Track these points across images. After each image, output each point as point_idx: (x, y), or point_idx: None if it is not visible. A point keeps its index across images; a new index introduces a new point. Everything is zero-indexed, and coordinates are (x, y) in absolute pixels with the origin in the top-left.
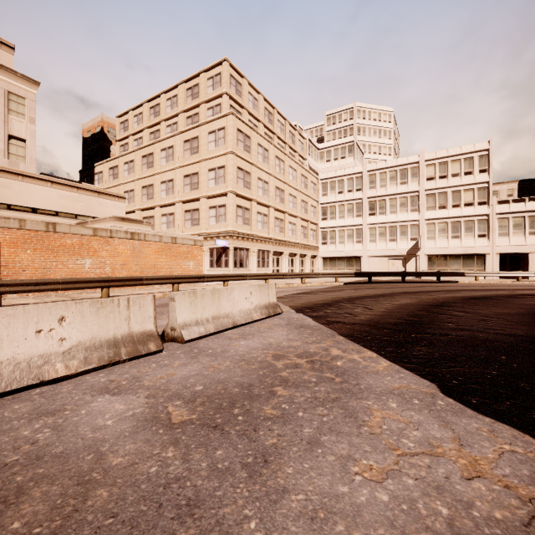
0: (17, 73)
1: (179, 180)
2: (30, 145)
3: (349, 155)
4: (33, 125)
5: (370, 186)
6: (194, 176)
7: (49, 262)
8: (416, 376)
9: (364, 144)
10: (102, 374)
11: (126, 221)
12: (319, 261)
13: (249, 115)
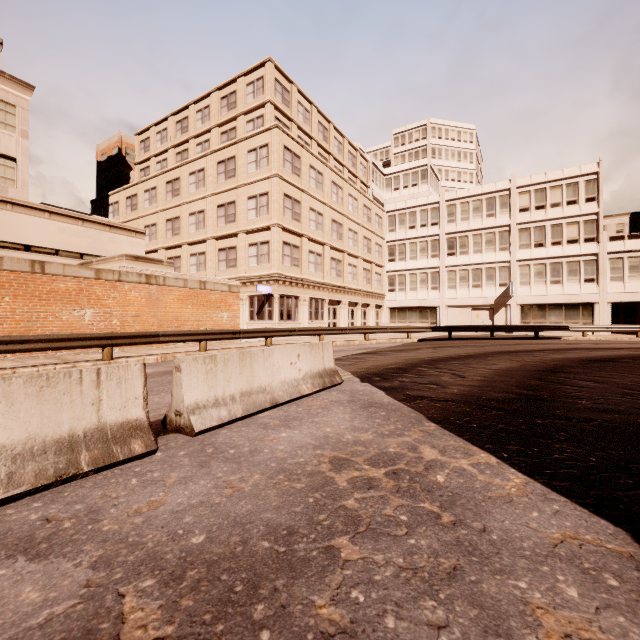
0: (4, 73)
1: (211, 212)
2: (22, 165)
3: (421, 181)
4: (26, 141)
5: (449, 220)
6: (230, 206)
7: (35, 313)
8: (582, 509)
9: (440, 169)
10: (38, 504)
11: (141, 260)
12: (386, 312)
13: (299, 130)
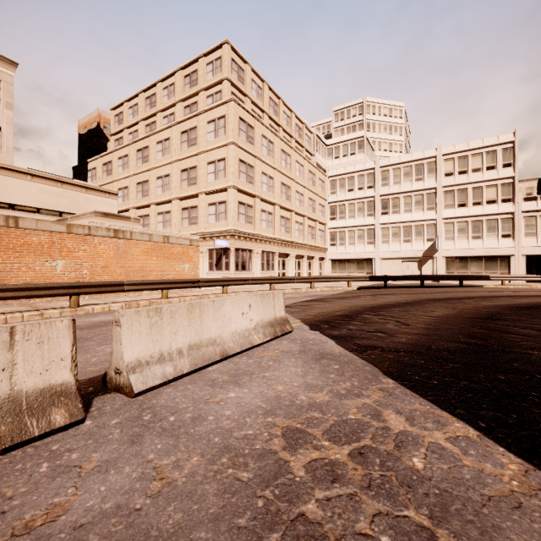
0: None
1: (176, 175)
2: (6, 133)
3: (358, 151)
4: (10, 111)
5: (383, 183)
6: (192, 170)
7: (10, 264)
8: None
9: (374, 140)
10: None
11: (110, 216)
12: (328, 263)
13: (252, 105)
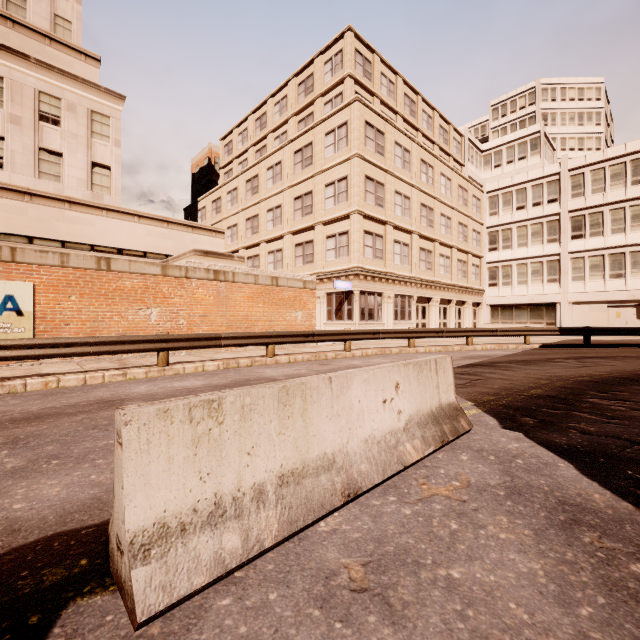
0: (100, 87)
1: (288, 205)
2: (115, 172)
3: (531, 153)
4: (119, 149)
5: (574, 193)
6: (306, 197)
7: (101, 313)
8: None
9: (554, 137)
10: None
11: (210, 255)
12: (485, 310)
13: (382, 106)
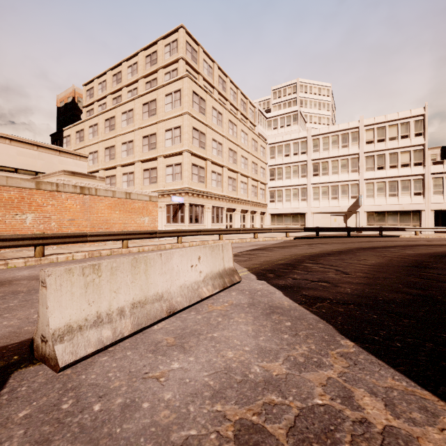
0: None
1: (138, 141)
2: None
3: (293, 122)
4: None
5: (314, 150)
6: (152, 137)
7: None
8: None
9: (306, 115)
10: None
11: (77, 175)
12: (268, 217)
13: (204, 81)
